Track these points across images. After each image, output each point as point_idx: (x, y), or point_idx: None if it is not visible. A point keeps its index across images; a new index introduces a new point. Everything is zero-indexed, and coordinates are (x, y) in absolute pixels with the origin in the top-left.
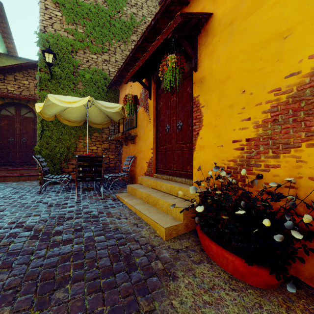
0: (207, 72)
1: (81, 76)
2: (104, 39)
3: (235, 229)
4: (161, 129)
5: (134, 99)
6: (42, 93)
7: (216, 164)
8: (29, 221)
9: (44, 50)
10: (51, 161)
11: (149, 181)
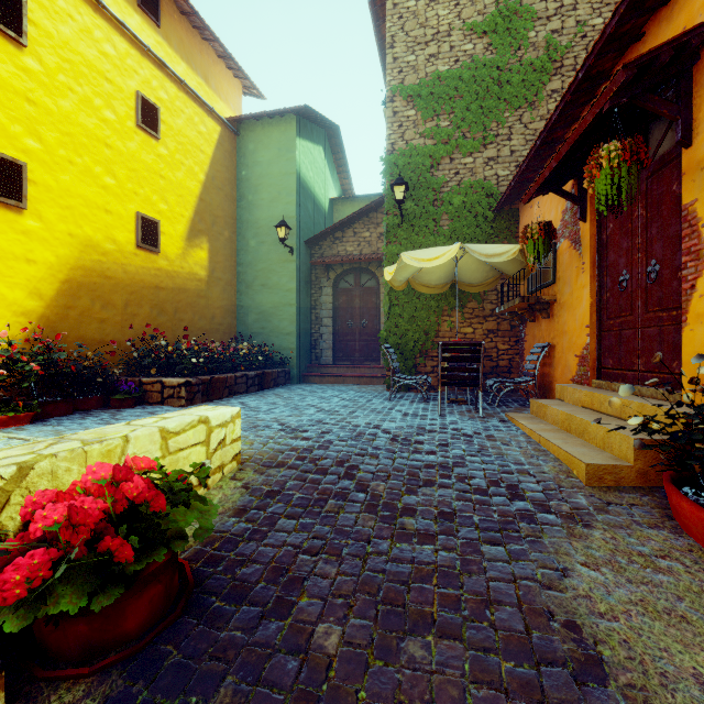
0: None
1: (445, 204)
2: (488, 119)
3: None
4: (609, 283)
5: (544, 230)
6: (390, 249)
7: None
8: (385, 425)
9: (393, 183)
10: (401, 354)
11: (578, 393)
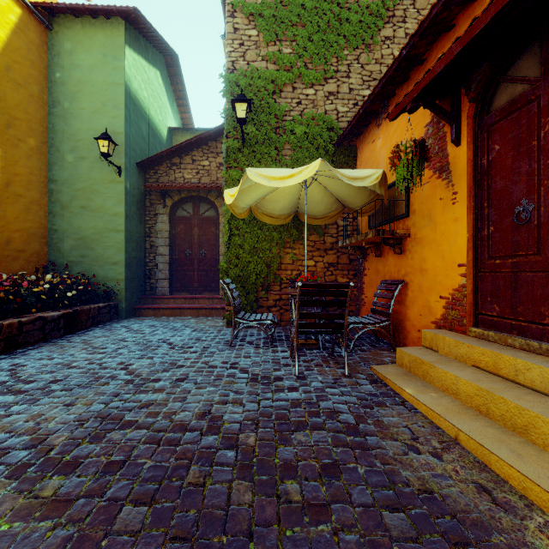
0: None
1: (288, 133)
2: (329, 53)
3: None
4: (494, 215)
5: (420, 149)
6: (230, 174)
7: None
8: (227, 417)
9: (235, 98)
10: (243, 287)
11: (466, 348)
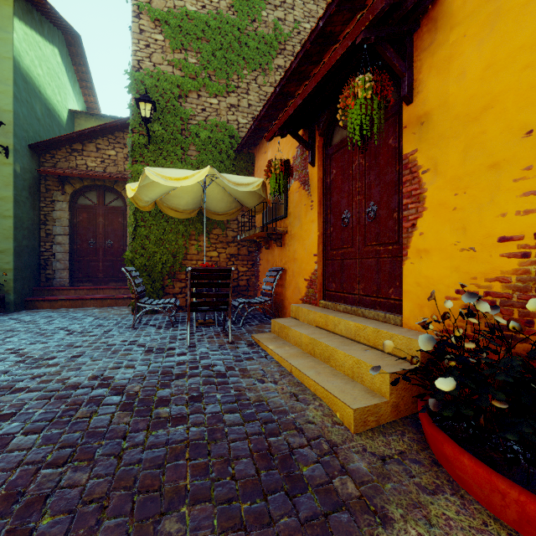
0: (435, 102)
1: (193, 135)
2: (230, 70)
3: (532, 435)
4: (333, 220)
5: (285, 167)
6: (136, 168)
7: (457, 286)
8: (118, 376)
9: (139, 98)
10: (149, 275)
11: (313, 314)
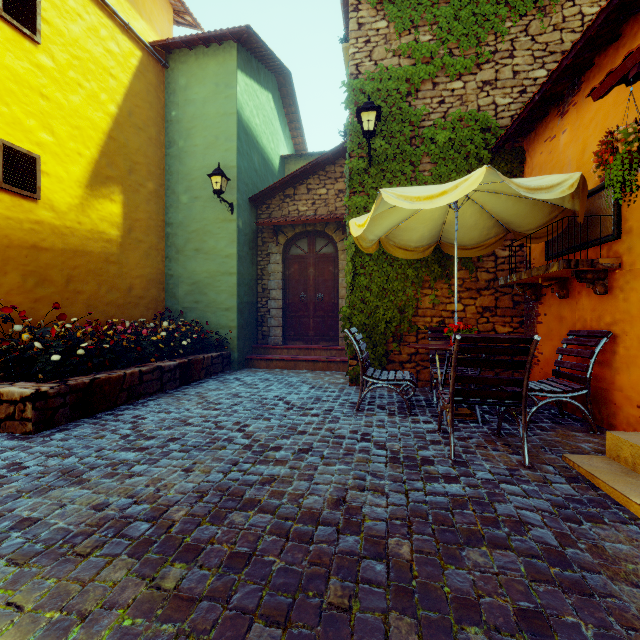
0: None
1: (427, 142)
2: (483, 30)
3: None
4: None
5: None
6: (354, 201)
7: None
8: (367, 510)
9: (361, 107)
10: (369, 337)
11: None
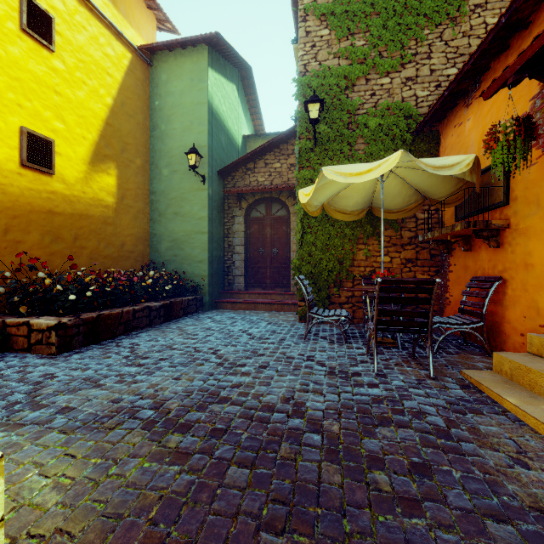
0: None
1: (361, 126)
2: (406, 37)
3: None
4: None
5: (525, 127)
6: (302, 174)
7: None
8: (309, 404)
9: (307, 100)
10: (314, 283)
11: None
